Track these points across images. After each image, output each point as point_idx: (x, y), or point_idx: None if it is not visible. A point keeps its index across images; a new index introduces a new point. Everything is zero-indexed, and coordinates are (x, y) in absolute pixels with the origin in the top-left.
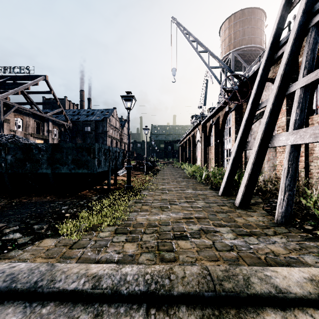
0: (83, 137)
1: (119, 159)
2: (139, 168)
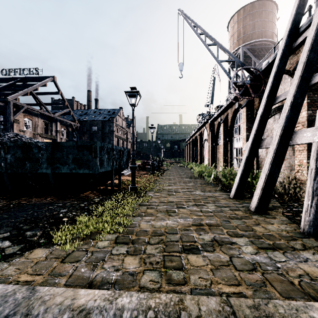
0: (90, 137)
1: (124, 158)
2: (145, 168)
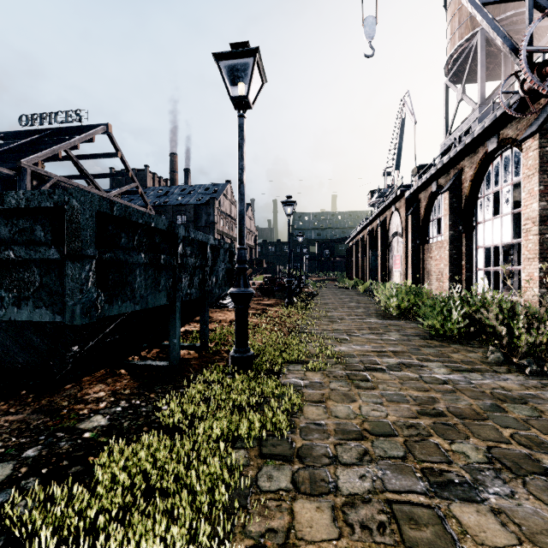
0: None
1: (219, 268)
2: (272, 291)
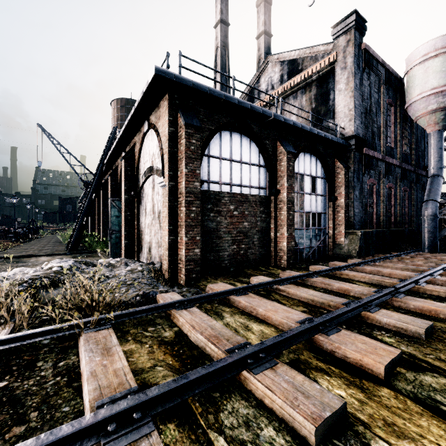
0: None
1: None
2: (6, 236)
